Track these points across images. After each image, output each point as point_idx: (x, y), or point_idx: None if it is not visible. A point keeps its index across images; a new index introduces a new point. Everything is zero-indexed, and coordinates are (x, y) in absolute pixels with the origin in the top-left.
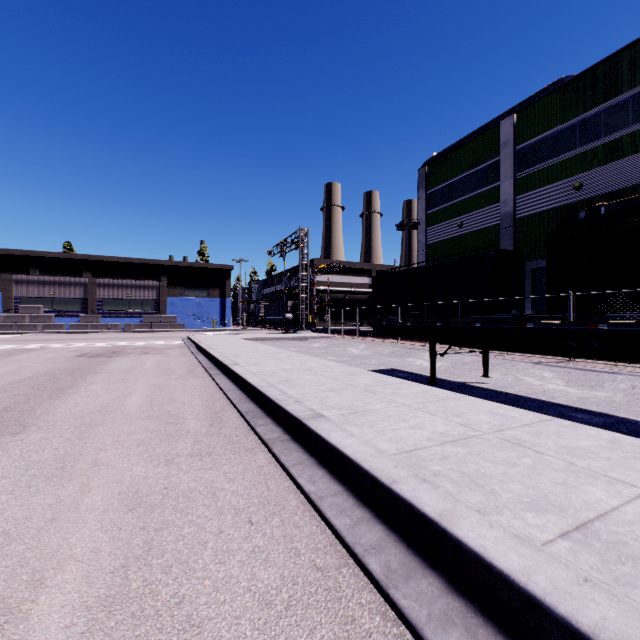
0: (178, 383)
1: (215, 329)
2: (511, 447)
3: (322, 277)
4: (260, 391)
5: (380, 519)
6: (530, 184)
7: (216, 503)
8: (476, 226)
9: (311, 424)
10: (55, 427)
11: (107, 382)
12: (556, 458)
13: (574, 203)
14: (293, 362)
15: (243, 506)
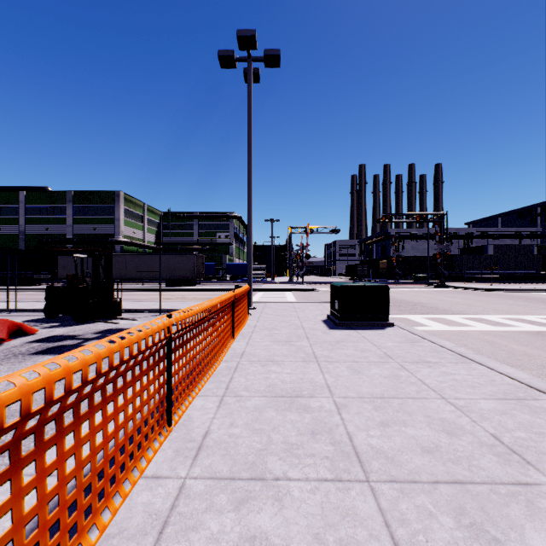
0: None
1: None
2: None
3: None
4: None
5: None
6: (32, 222)
7: None
8: (9, 232)
9: None
10: None
11: None
12: None
13: (46, 234)
14: None
15: None
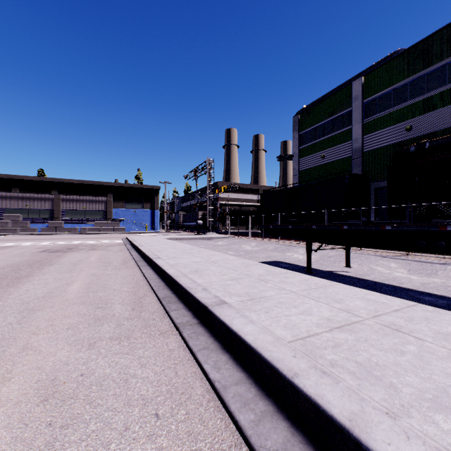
0: (113, 273)
1: (147, 232)
2: (392, 333)
3: (224, 194)
4: (175, 280)
5: (283, 413)
6: (374, 127)
7: (126, 392)
8: (334, 157)
9: (216, 311)
10: (2, 312)
11: (57, 272)
12: (436, 345)
13: (406, 140)
14: (202, 256)
15: (151, 395)
